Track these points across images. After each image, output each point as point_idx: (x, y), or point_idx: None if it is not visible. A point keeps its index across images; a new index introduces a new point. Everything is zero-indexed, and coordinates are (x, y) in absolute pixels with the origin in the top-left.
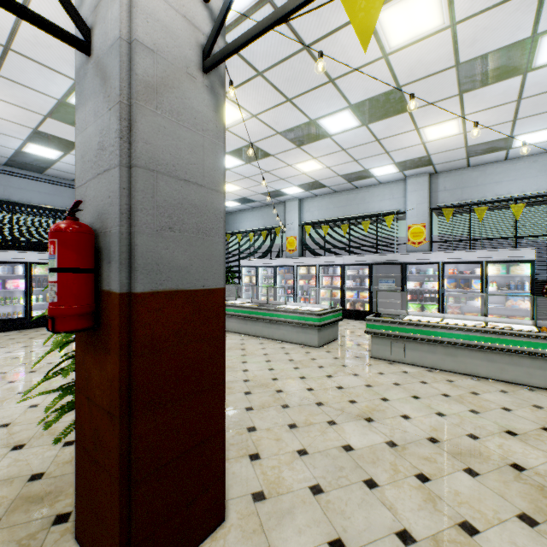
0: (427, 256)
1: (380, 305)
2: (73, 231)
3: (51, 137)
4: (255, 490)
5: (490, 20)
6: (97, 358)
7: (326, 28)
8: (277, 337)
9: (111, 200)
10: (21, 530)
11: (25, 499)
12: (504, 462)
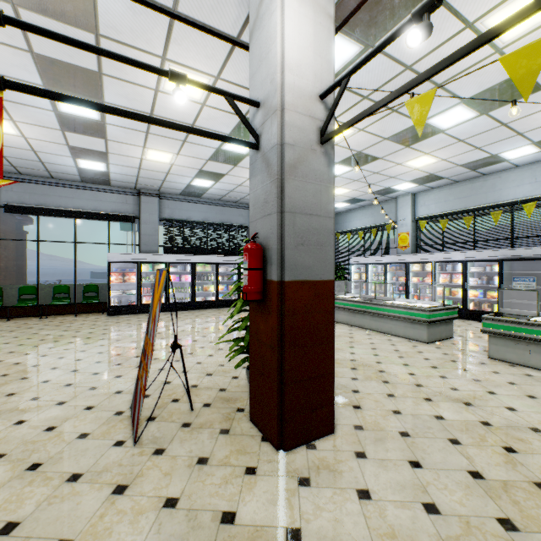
0: None
1: (516, 307)
2: (254, 248)
3: (209, 173)
4: (355, 424)
5: None
6: (263, 317)
7: (427, 48)
8: (384, 330)
9: (272, 231)
10: (222, 410)
11: (220, 398)
12: None
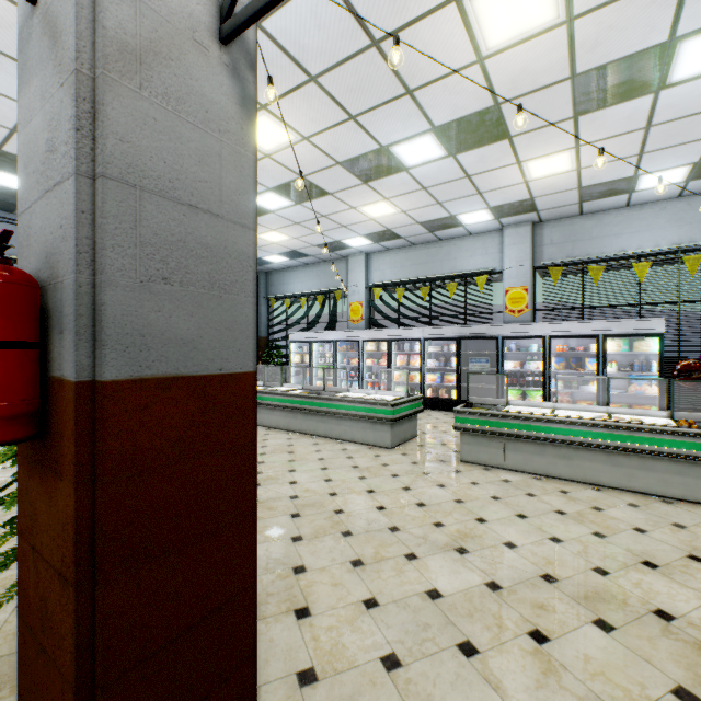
0: (530, 328)
1: (470, 391)
2: None
3: None
4: (302, 666)
5: (617, 15)
6: (45, 485)
7: (403, 17)
8: (337, 435)
9: (64, 231)
10: None
11: None
12: (646, 609)
